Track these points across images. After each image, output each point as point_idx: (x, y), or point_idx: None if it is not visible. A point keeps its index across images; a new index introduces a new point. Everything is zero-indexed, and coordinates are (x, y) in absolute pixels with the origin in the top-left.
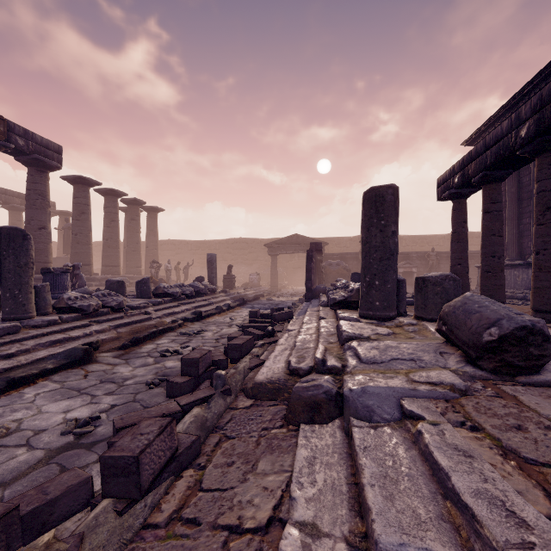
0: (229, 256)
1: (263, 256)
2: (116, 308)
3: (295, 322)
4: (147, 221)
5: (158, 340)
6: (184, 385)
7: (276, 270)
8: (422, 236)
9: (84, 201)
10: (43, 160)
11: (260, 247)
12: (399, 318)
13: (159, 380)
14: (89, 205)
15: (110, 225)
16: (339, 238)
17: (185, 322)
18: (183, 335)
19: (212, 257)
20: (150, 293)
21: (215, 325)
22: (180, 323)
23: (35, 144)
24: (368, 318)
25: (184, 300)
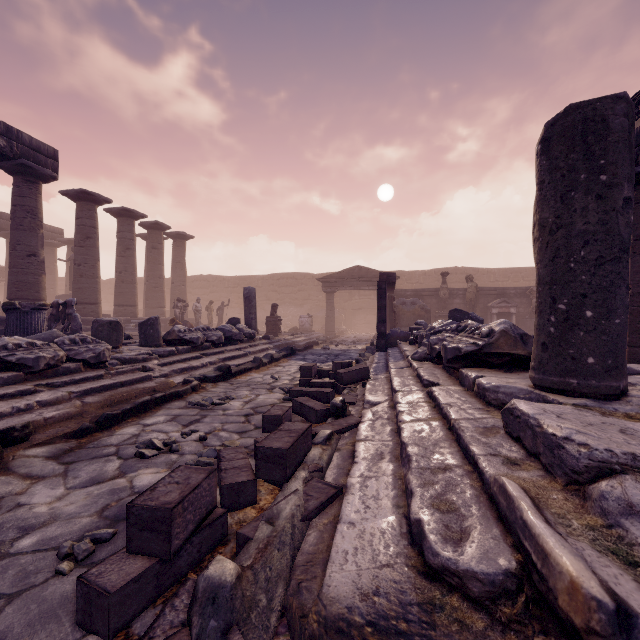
0: (274, 294)
1: (315, 294)
2: (92, 362)
3: (375, 386)
4: (173, 251)
5: (150, 417)
6: (123, 594)
7: (333, 311)
8: (515, 269)
9: (90, 222)
10: (32, 167)
11: (312, 284)
12: (633, 392)
13: (94, 539)
14: (95, 227)
15: (124, 255)
16: (410, 272)
17: (204, 382)
18: (195, 406)
19: (250, 292)
20: (159, 339)
21: (248, 388)
22: (194, 385)
23: (22, 145)
24: (564, 391)
25: (209, 350)
